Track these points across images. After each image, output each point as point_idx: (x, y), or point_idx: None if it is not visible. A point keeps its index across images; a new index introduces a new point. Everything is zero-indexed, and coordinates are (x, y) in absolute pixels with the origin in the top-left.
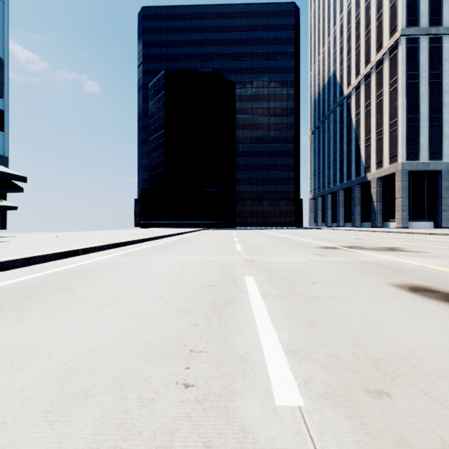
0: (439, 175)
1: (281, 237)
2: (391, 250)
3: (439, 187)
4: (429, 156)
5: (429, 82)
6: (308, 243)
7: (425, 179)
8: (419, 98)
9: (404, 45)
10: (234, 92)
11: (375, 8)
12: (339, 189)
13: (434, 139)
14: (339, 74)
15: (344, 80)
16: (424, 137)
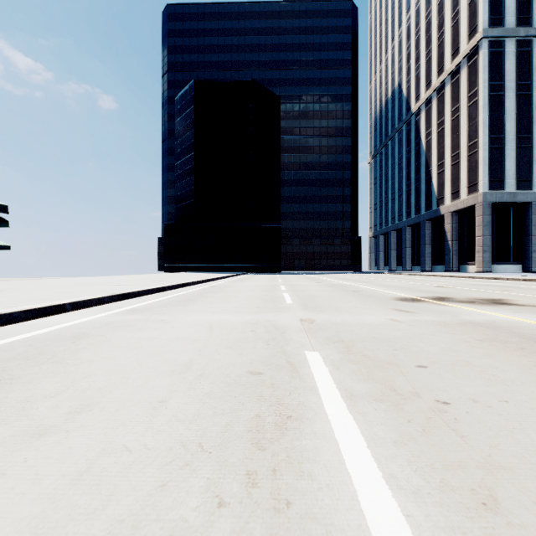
0: (528, 207)
1: (340, 284)
2: (496, 304)
3: (528, 223)
4: (517, 184)
5: (517, 94)
6: (378, 293)
7: (511, 213)
8: (504, 114)
9: (486, 50)
10: (279, 107)
11: (450, 4)
12: (406, 226)
13: (523, 165)
14: (405, 85)
15: (412, 93)
16: (511, 161)
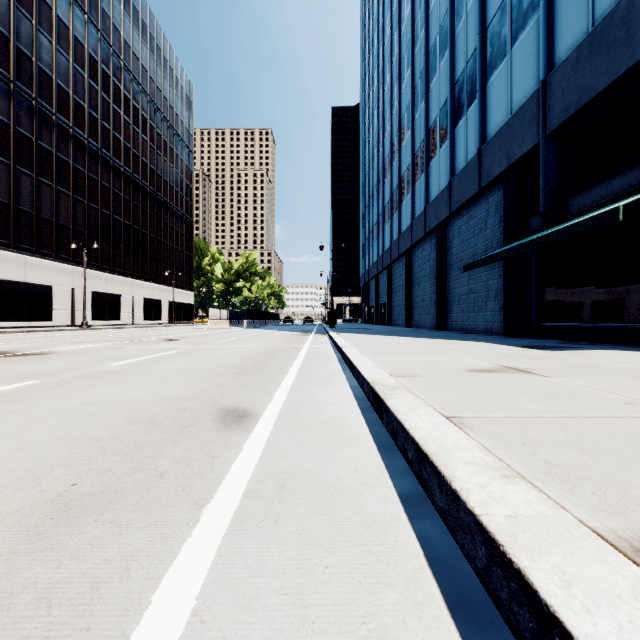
0: None
1: None
2: None
3: None
4: None
5: None
6: None
7: None
8: None
9: None
10: None
11: None
12: None
13: None
14: None
15: None
16: None
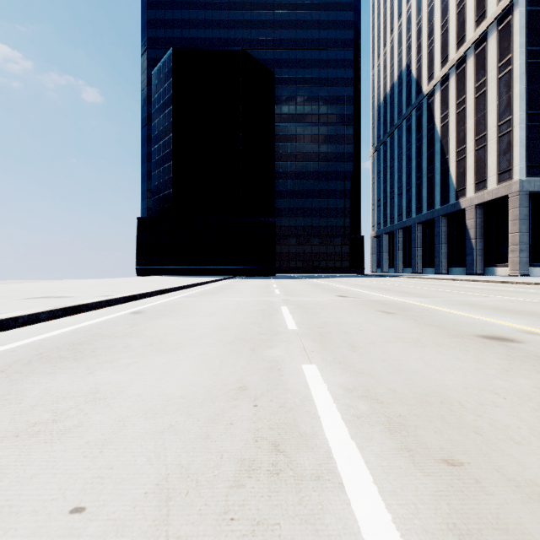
0: None
1: (391, 303)
2: None
3: None
4: None
5: None
6: None
7: None
8: None
9: (523, 8)
10: (273, 84)
11: None
12: (416, 223)
13: None
14: (415, 65)
15: (424, 73)
16: None
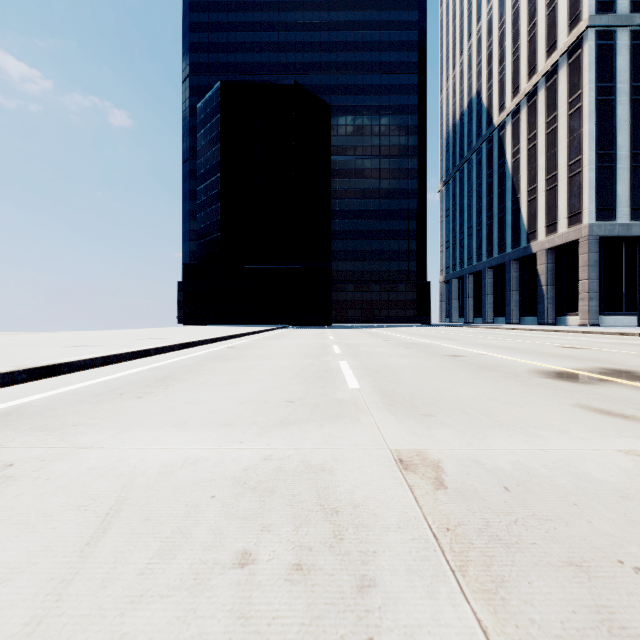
0: None
1: (419, 343)
2: None
3: None
4: (631, 213)
5: (631, 99)
6: (495, 361)
7: (624, 251)
8: (615, 124)
9: (593, 42)
10: (329, 118)
11: None
12: (487, 267)
13: (638, 189)
14: (486, 93)
15: (495, 102)
16: (624, 184)
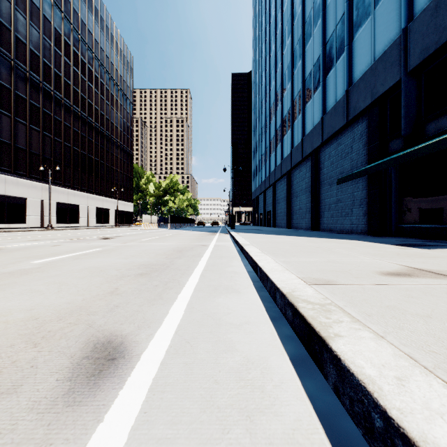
0: None
1: None
2: None
3: None
4: None
5: None
6: None
7: None
8: None
9: None
10: None
11: None
12: None
13: None
14: None
15: None
16: None
